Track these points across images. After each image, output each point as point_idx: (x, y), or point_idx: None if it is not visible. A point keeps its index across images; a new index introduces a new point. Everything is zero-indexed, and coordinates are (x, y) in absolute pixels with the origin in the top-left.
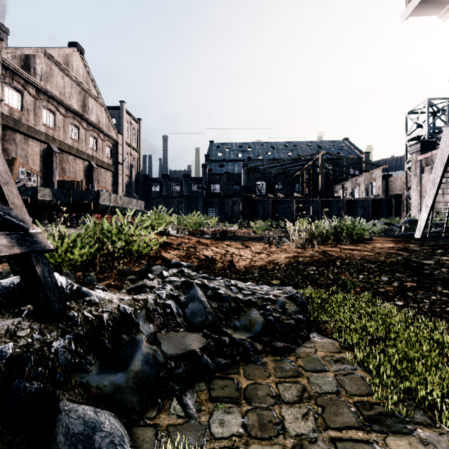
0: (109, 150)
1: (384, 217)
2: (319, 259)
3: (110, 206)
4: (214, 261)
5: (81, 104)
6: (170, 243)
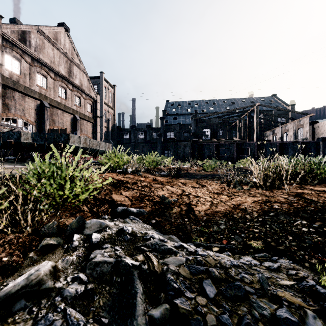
0: (89, 106)
1: (312, 156)
2: (303, 208)
3: (80, 147)
4: (169, 204)
5: (67, 70)
6: (125, 182)
